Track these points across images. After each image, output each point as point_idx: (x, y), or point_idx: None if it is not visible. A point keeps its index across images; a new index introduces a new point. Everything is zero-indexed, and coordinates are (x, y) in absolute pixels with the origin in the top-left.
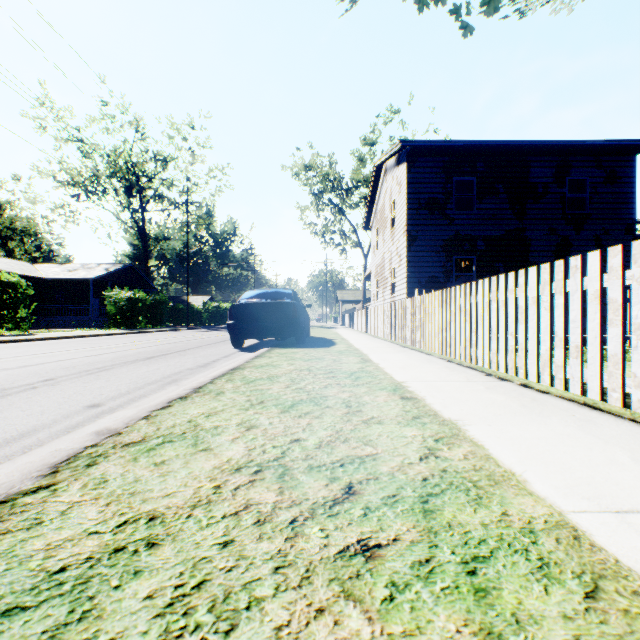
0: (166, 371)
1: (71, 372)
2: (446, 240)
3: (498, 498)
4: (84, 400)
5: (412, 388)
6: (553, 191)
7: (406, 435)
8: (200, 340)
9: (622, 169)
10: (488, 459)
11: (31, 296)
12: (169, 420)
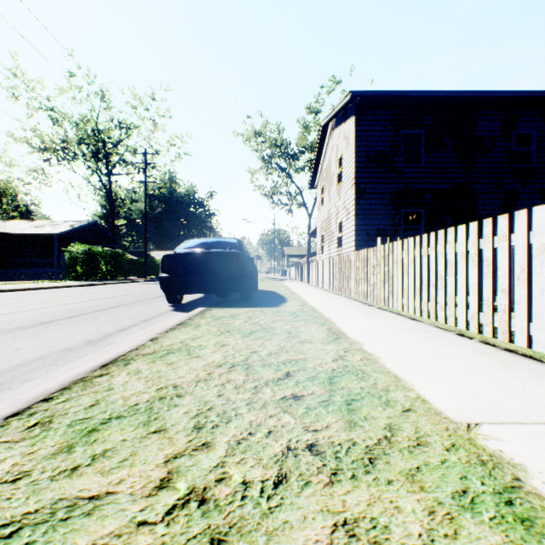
0: (18, 356)
1: None
2: (394, 193)
3: None
4: None
5: None
6: (500, 145)
7: None
8: (142, 294)
9: None
10: None
11: None
12: None
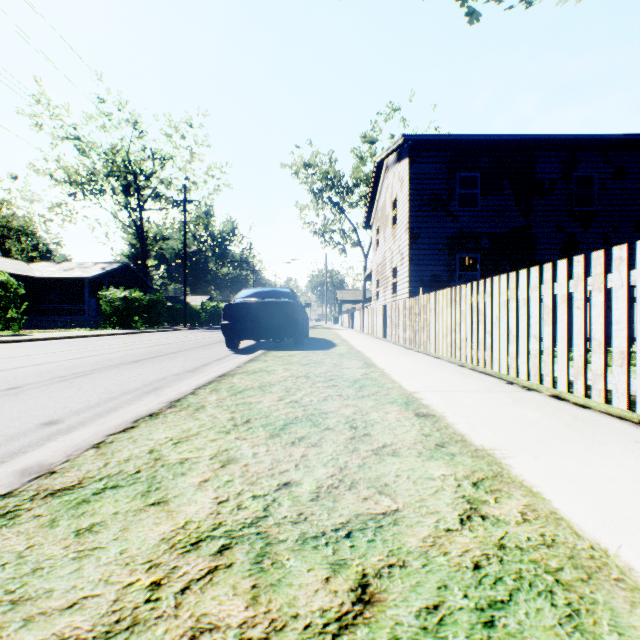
0: (149, 377)
1: (43, 378)
2: (449, 238)
3: (607, 614)
4: (42, 415)
5: (427, 401)
6: (560, 187)
7: (433, 475)
8: (195, 341)
9: (631, 165)
10: (558, 522)
11: (26, 296)
12: (125, 450)
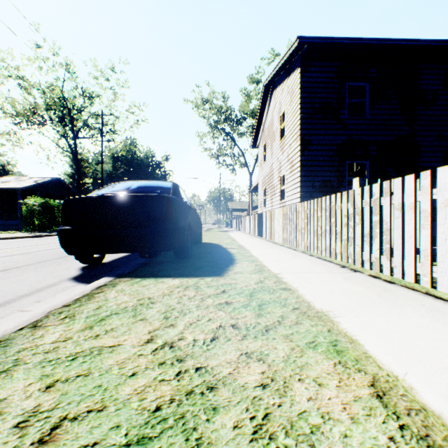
0: None
1: None
2: (339, 145)
3: None
4: None
5: None
6: (442, 98)
7: None
8: None
9: None
10: None
11: None
12: None
